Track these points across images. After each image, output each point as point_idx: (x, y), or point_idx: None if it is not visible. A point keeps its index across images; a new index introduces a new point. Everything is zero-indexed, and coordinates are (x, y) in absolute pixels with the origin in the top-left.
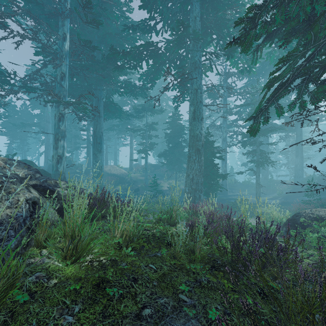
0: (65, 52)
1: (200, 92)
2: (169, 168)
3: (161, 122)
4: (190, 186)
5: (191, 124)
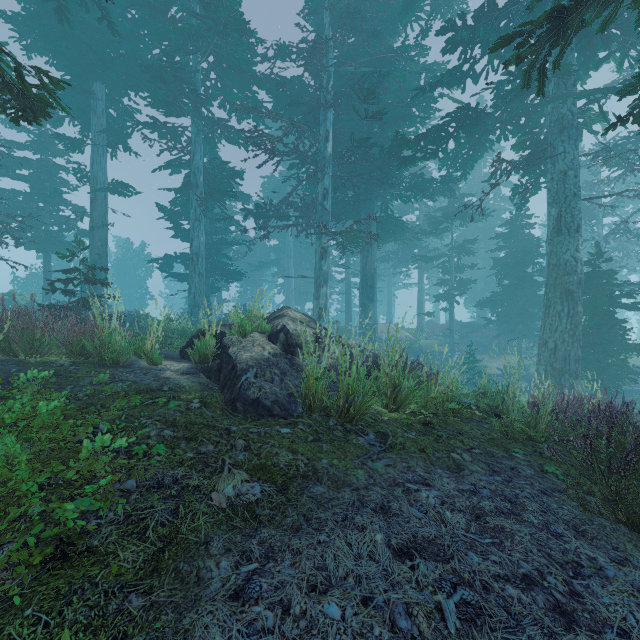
0: (328, 157)
1: (575, 175)
2: (503, 331)
3: (483, 235)
4: (549, 364)
5: (552, 242)
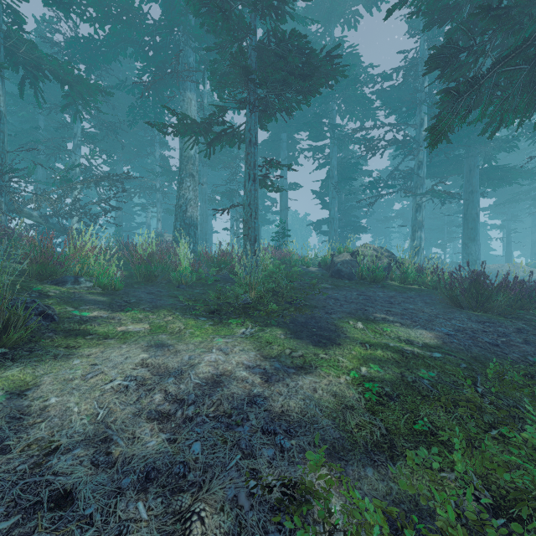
0: (422, 138)
1: None
2: None
3: None
4: None
5: None
